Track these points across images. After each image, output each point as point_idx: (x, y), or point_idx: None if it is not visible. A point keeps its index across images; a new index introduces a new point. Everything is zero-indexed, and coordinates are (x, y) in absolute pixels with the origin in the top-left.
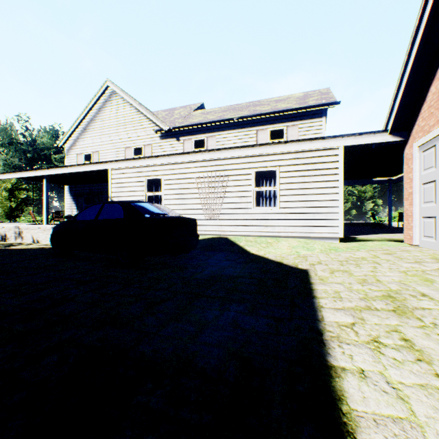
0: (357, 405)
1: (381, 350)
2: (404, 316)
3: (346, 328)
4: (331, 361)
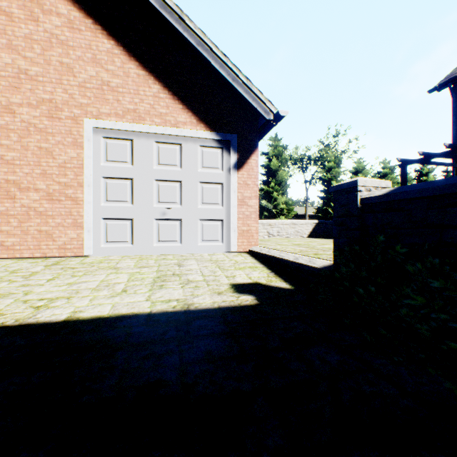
0: (105, 313)
1: (52, 306)
2: (4, 296)
3: (5, 316)
4: (59, 320)
